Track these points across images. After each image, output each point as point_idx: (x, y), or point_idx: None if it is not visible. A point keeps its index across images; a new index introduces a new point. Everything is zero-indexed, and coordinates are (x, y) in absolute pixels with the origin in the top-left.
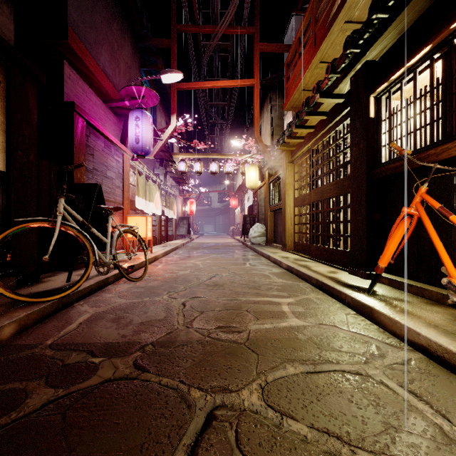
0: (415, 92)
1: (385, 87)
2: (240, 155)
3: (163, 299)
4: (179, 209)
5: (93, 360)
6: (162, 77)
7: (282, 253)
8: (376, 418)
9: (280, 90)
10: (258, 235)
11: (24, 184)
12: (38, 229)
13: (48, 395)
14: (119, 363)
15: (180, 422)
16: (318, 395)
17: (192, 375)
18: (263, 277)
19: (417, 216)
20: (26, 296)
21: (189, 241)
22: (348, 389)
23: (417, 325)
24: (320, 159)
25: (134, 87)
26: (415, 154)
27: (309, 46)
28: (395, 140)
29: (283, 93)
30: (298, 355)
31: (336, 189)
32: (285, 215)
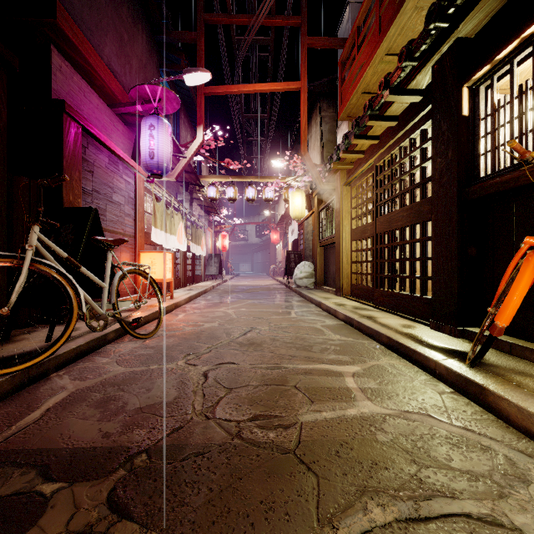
0: None
1: (485, 72)
2: (283, 178)
3: (177, 367)
4: (209, 244)
5: (43, 487)
6: (185, 77)
7: (336, 298)
8: None
9: (332, 98)
10: (305, 276)
11: None
12: (12, 269)
13: None
14: (84, 494)
15: None
16: None
17: (204, 527)
18: (314, 332)
19: None
20: None
21: (221, 282)
22: None
23: None
24: (386, 178)
25: (147, 87)
26: None
27: (372, 35)
28: (501, 144)
29: (335, 102)
30: (383, 476)
31: (411, 215)
32: (339, 251)
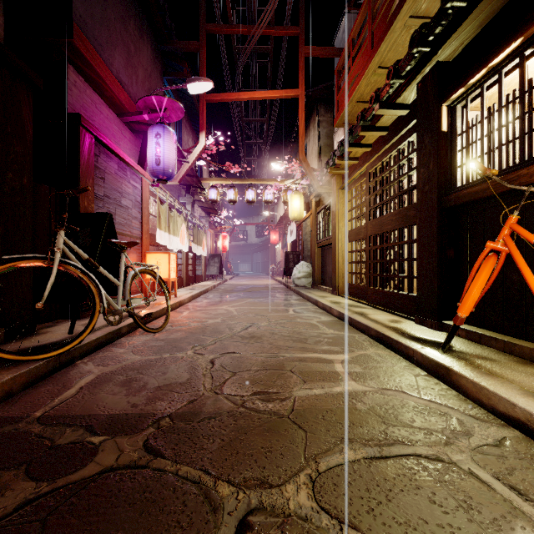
0: (501, 99)
1: (461, 93)
2: (282, 181)
3: (187, 355)
4: (210, 244)
5: (92, 439)
6: (189, 86)
7: (332, 297)
8: (470, 528)
9: (329, 103)
10: (303, 276)
11: (16, 213)
12: (35, 269)
13: (26, 492)
14: (125, 443)
15: (202, 533)
16: (388, 492)
17: (219, 462)
18: (310, 327)
19: (505, 252)
20: (13, 353)
21: (222, 282)
22: (428, 483)
23: (511, 393)
24: (378, 184)
25: (154, 98)
26: (501, 176)
27: (365, 48)
28: (473, 158)
29: (332, 107)
30: (358, 432)
31: (399, 220)
32: (335, 252)
